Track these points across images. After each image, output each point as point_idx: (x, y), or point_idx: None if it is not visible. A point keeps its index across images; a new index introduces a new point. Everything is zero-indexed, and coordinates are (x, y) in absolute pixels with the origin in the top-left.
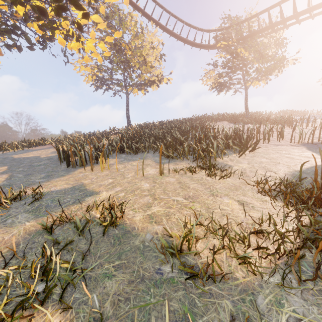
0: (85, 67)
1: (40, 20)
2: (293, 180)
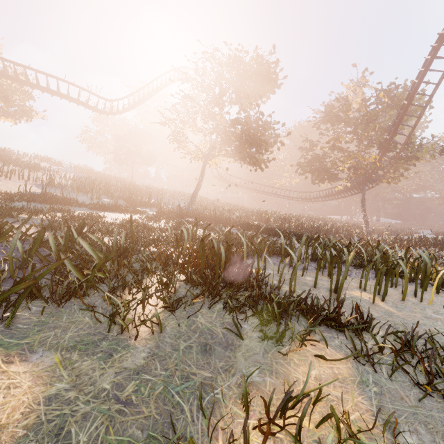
0: None
1: None
2: (14, 192)
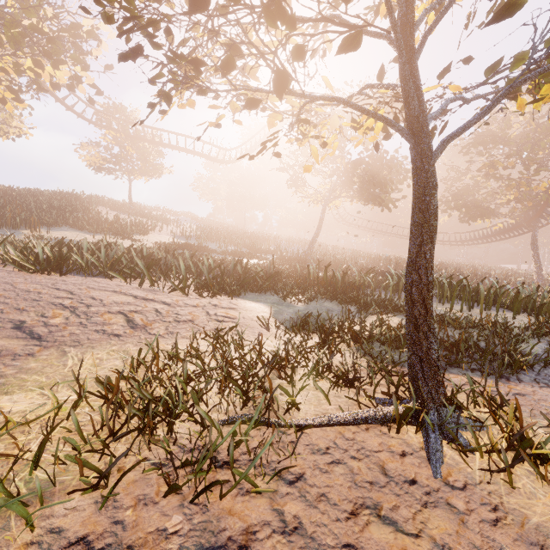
0: None
1: None
2: (166, 243)
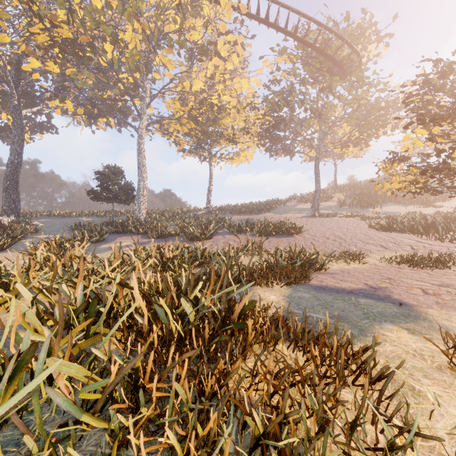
0: (313, 150)
1: (342, 148)
2: None
